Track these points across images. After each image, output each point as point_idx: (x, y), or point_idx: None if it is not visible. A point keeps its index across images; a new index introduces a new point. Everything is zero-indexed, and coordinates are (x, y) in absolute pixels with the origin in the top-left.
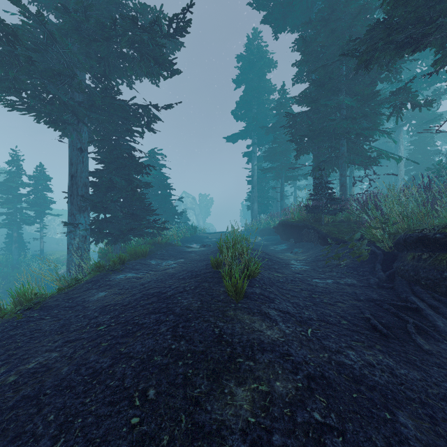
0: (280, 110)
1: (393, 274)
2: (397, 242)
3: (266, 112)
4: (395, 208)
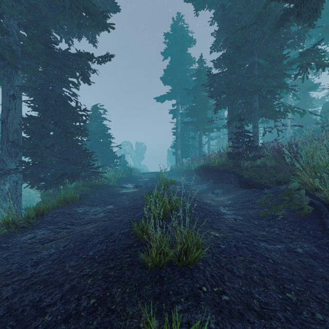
0: (199, 75)
1: None
2: None
3: (187, 79)
4: None
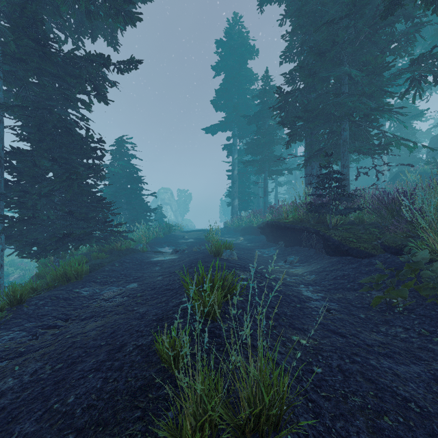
0: (263, 97)
1: None
2: None
3: (247, 103)
4: None
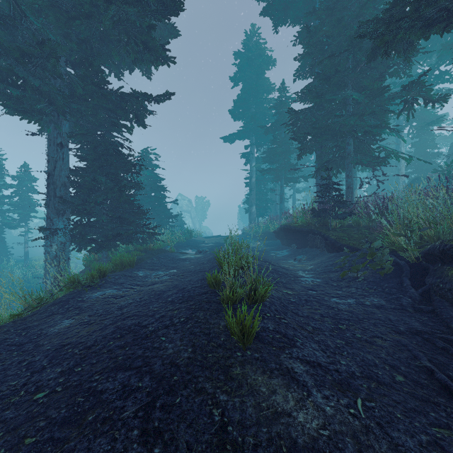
0: (280, 108)
1: (428, 292)
2: (429, 252)
3: (265, 112)
4: (420, 212)
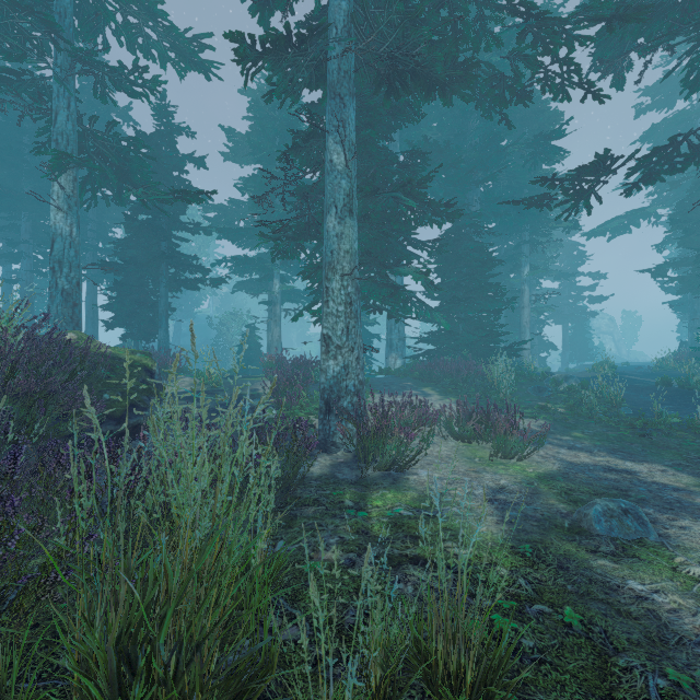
0: None
1: None
2: None
3: None
4: None
